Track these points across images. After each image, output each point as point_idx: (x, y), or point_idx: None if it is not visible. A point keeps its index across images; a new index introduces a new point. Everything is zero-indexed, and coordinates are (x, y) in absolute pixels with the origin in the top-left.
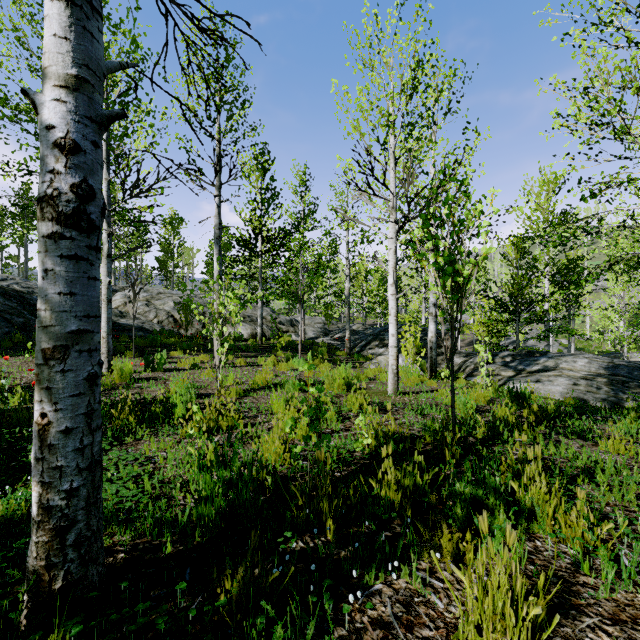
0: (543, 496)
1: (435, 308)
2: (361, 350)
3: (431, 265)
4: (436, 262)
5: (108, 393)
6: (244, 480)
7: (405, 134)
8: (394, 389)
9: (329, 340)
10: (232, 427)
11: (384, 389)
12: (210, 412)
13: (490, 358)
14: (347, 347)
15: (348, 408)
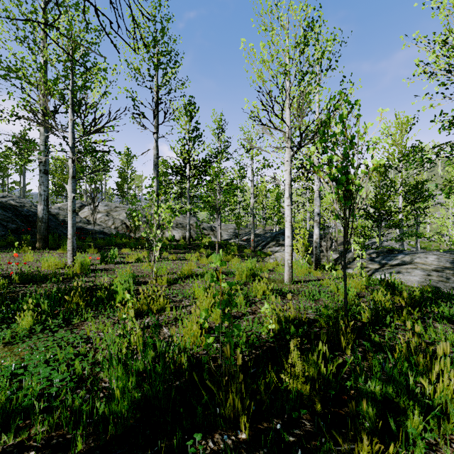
0: (452, 394)
1: (319, 217)
2: (262, 248)
3: (327, 176)
4: (330, 174)
5: (69, 281)
6: (158, 373)
7: (299, 78)
8: (289, 279)
9: (239, 241)
10: (161, 310)
11: (281, 278)
12: (143, 298)
13: (364, 255)
14: (252, 246)
15: (254, 294)
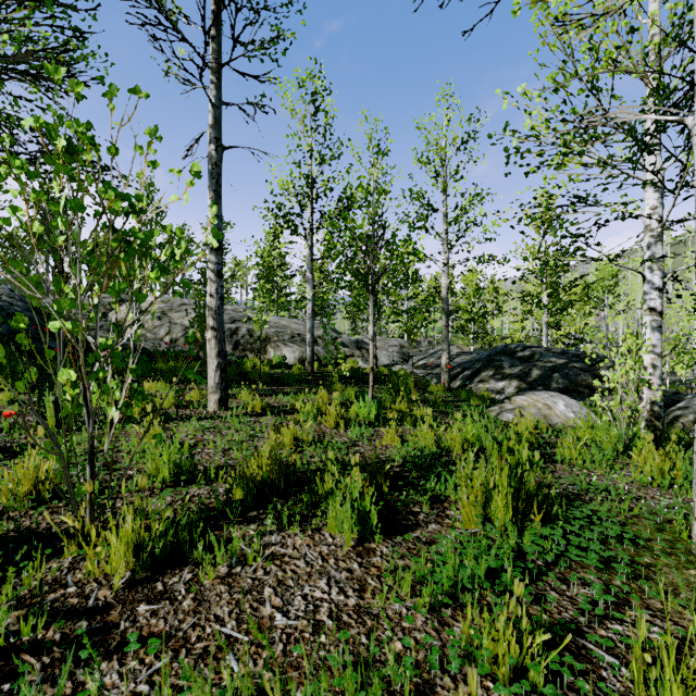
0: None
1: (661, 298)
2: (466, 383)
3: None
4: None
5: None
6: None
7: None
8: None
9: (411, 368)
10: None
11: (635, 511)
12: None
13: None
14: (444, 379)
15: None
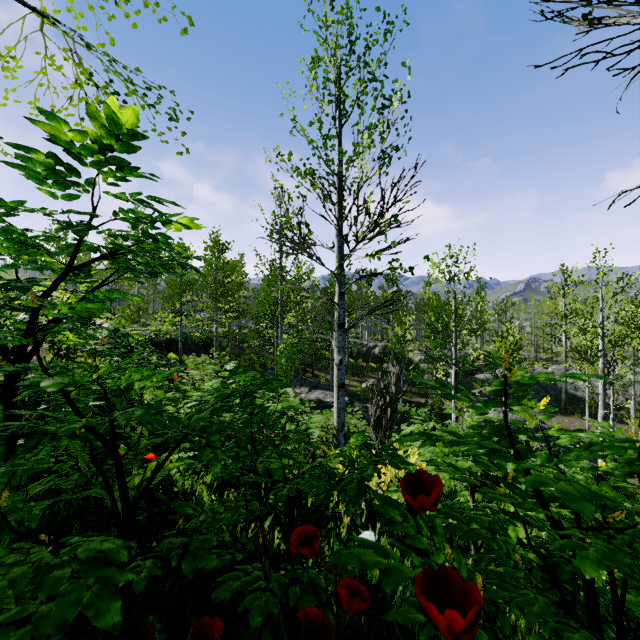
0: None
1: None
2: None
3: None
4: None
5: None
6: None
7: None
8: None
9: None
10: None
11: None
12: None
13: None
14: None
15: None
